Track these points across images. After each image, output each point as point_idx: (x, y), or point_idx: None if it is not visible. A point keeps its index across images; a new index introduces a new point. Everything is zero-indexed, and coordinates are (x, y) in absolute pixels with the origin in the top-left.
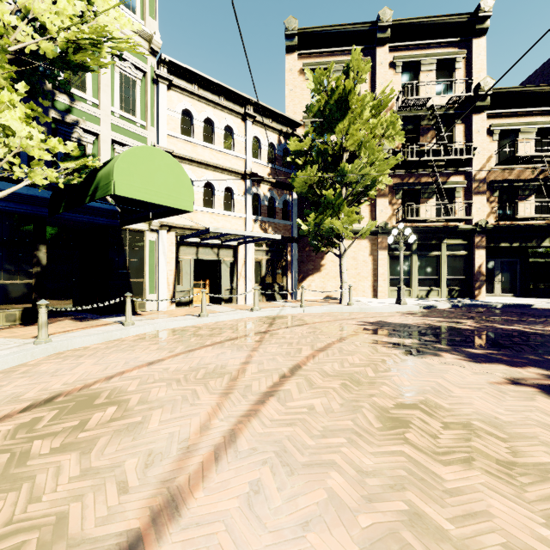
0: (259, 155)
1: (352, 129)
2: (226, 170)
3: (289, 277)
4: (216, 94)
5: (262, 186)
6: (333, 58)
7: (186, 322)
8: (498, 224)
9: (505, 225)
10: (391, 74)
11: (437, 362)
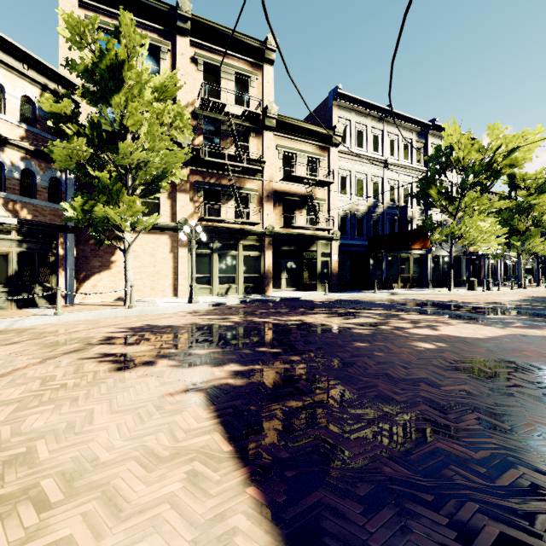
0: (2, 107)
1: (131, 106)
2: None
3: (61, 275)
4: None
5: (8, 150)
6: None
7: None
8: (283, 230)
9: (287, 231)
10: (193, 69)
11: (138, 375)
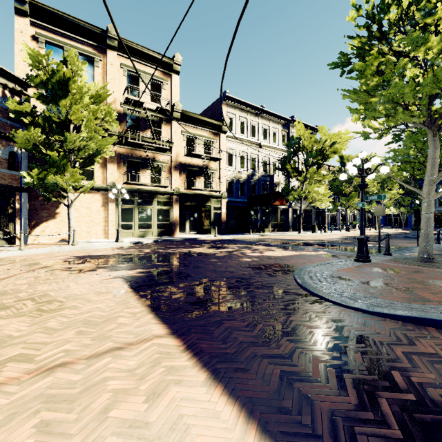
0: None
1: (74, 108)
2: None
3: (17, 223)
4: None
5: None
6: (68, 40)
7: None
8: (186, 191)
9: (189, 192)
10: (119, 74)
11: (88, 274)
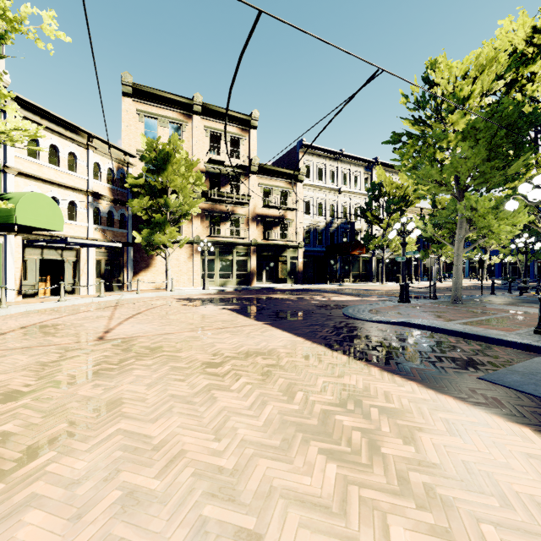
0: (99, 176)
1: (174, 177)
2: (70, 188)
3: (125, 273)
4: (60, 125)
5: (102, 201)
6: (161, 112)
7: (50, 305)
8: (263, 242)
9: (266, 243)
10: (203, 136)
11: (202, 307)
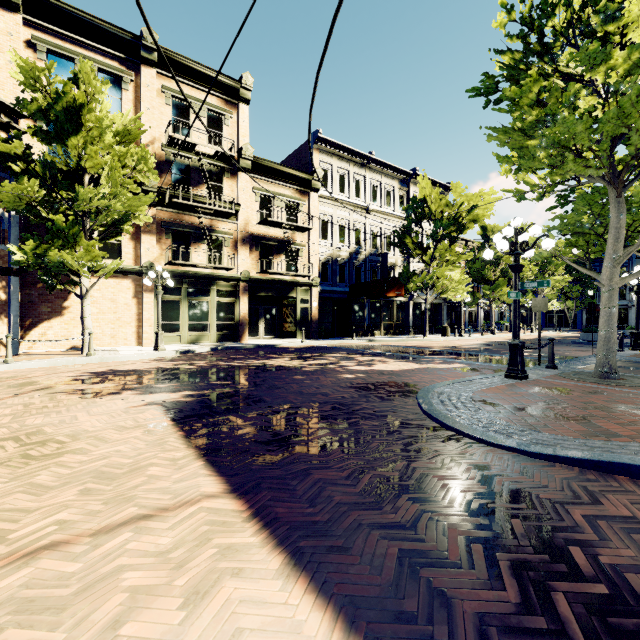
0: None
1: (90, 150)
2: None
3: (3, 323)
4: None
5: None
6: (82, 49)
7: None
8: (260, 276)
9: (264, 277)
10: (160, 102)
11: (107, 399)
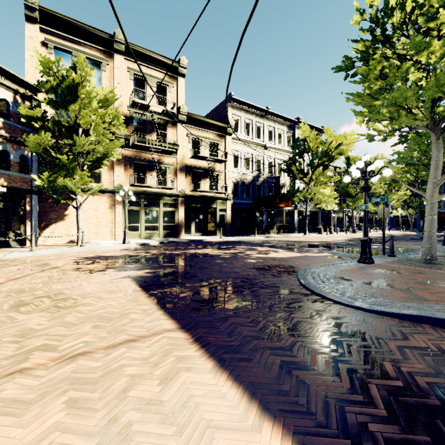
0: None
1: (83, 112)
2: None
3: (28, 225)
4: None
5: None
6: (77, 45)
7: None
8: (192, 193)
9: (194, 194)
10: (126, 78)
11: (98, 274)
